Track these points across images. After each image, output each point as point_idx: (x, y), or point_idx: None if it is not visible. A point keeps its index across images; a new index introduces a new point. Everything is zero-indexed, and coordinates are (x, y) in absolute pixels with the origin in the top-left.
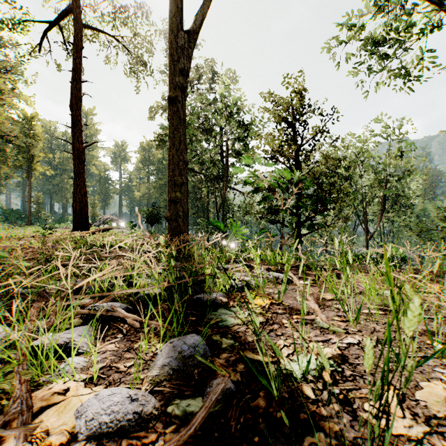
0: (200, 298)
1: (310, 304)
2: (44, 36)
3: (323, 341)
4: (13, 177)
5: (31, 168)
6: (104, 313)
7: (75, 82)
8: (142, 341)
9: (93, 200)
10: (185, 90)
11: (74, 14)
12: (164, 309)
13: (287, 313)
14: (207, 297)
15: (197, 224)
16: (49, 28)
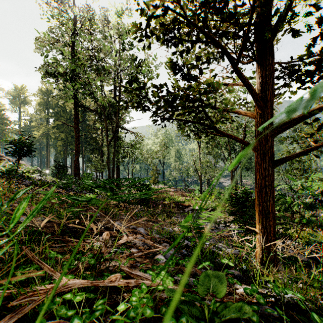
0: None
1: None
2: None
3: None
4: None
5: None
6: None
7: None
8: None
9: None
10: None
11: None
12: None
13: None
14: None
15: None
16: None
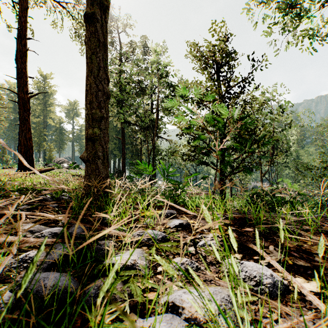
0: None
1: None
2: None
3: None
4: None
5: None
6: None
7: (20, 39)
8: None
9: (49, 146)
10: (105, 9)
11: None
12: None
13: None
14: None
15: (133, 164)
16: None
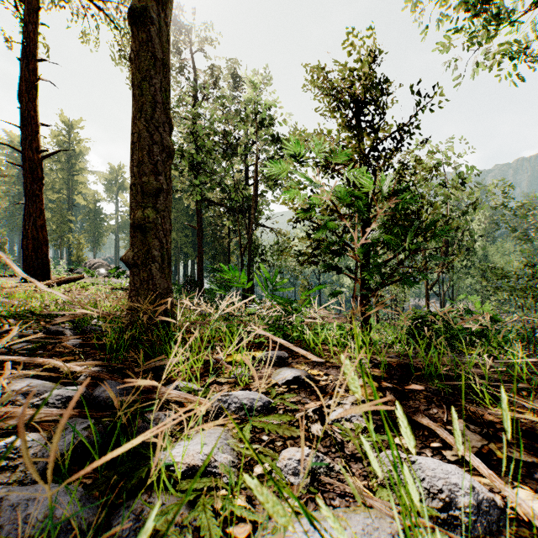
0: None
1: None
2: None
3: None
4: None
5: None
6: None
7: (27, 60)
8: None
9: (78, 239)
10: (165, 2)
11: None
12: None
13: None
14: None
15: (216, 270)
16: None
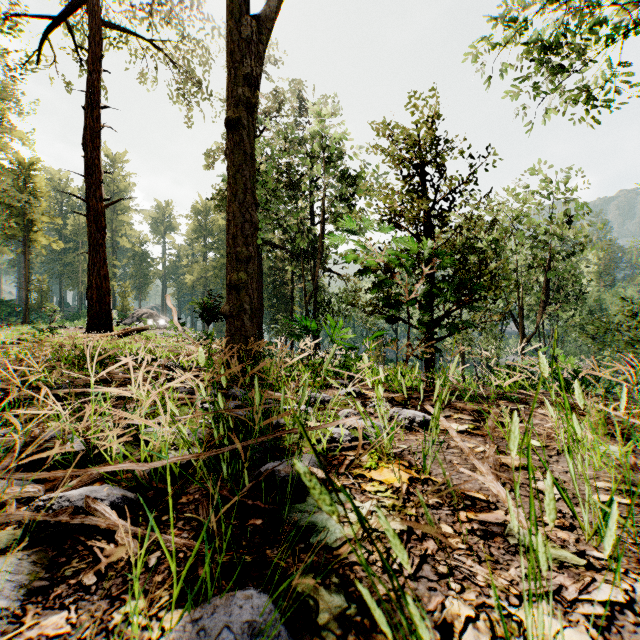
0: (273, 472)
1: (487, 482)
2: (44, 38)
3: (548, 597)
4: (4, 252)
5: (30, 239)
6: (65, 520)
7: (91, 108)
8: (135, 597)
9: (123, 286)
10: (253, 109)
11: (90, 5)
12: (201, 496)
13: (446, 506)
14: (286, 469)
15: (276, 321)
16: (51, 26)
